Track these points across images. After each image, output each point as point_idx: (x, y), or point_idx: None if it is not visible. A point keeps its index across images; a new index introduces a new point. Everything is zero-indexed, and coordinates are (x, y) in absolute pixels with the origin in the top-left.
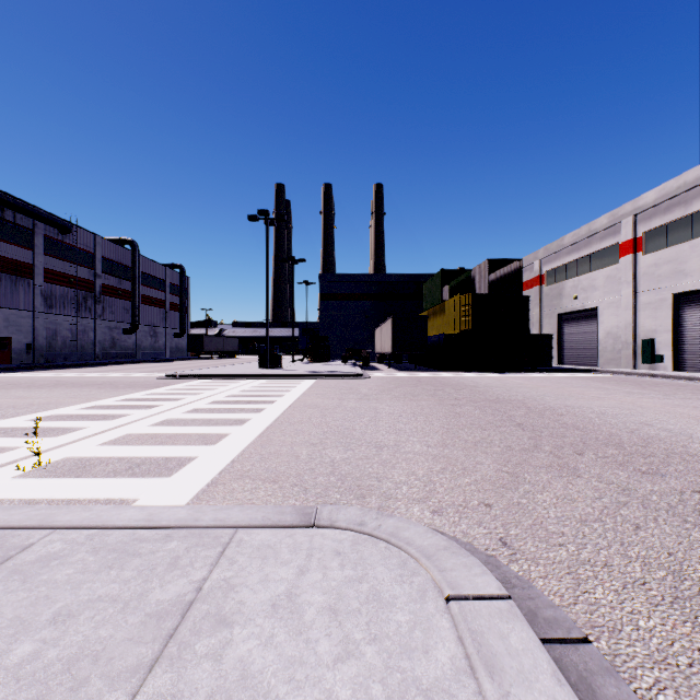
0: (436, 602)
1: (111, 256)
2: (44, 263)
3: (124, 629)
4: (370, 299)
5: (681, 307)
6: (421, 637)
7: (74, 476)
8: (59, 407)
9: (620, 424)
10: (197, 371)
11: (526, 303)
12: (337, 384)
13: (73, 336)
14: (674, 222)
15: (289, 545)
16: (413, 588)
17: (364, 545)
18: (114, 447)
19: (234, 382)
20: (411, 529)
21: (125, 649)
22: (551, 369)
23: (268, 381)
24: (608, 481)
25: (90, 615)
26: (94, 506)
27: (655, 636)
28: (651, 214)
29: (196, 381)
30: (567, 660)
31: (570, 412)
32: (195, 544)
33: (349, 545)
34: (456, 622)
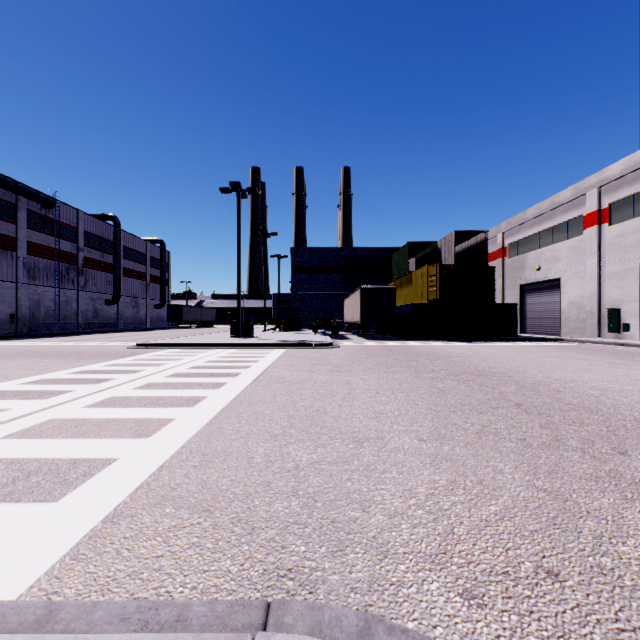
0: None
1: (93, 231)
2: (27, 236)
3: None
4: (339, 271)
5: None
6: None
7: None
8: (0, 381)
9: (637, 405)
10: (169, 340)
11: (492, 274)
12: (307, 354)
13: (56, 306)
14: None
15: None
16: None
17: None
18: (18, 442)
19: (203, 351)
20: None
21: None
22: (517, 338)
23: (238, 350)
24: None
25: None
26: None
27: None
28: (617, 186)
29: (165, 350)
30: None
31: (567, 388)
32: None
33: None
34: None
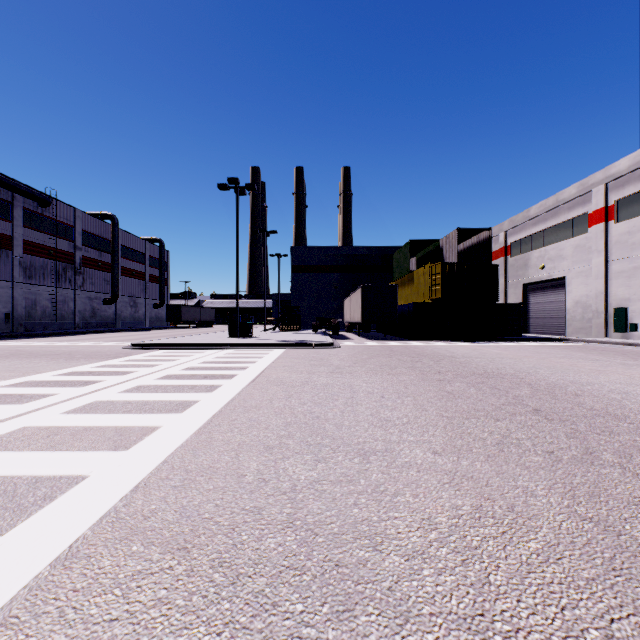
0: None
1: (91, 229)
2: (23, 234)
3: None
4: (339, 270)
5: None
6: None
7: None
8: None
9: None
10: (165, 340)
11: (496, 272)
12: (307, 354)
13: (53, 306)
14: None
15: None
16: None
17: None
18: None
19: (200, 352)
20: None
21: None
22: (522, 338)
23: (235, 350)
24: None
25: None
26: None
27: None
28: (624, 182)
29: (160, 350)
30: None
31: (585, 391)
32: None
33: None
34: None
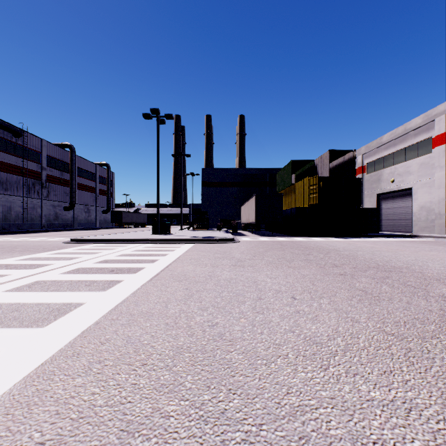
0: None
1: (54, 155)
2: (0, 157)
3: None
4: (237, 185)
5: None
6: None
7: None
8: None
9: None
10: (100, 236)
11: (359, 184)
12: (212, 247)
13: (25, 211)
14: None
15: None
16: None
17: None
18: None
19: (123, 245)
20: None
21: None
22: (380, 234)
23: (153, 244)
24: None
25: None
26: None
27: None
28: None
29: (92, 244)
30: None
31: None
32: None
33: None
34: None
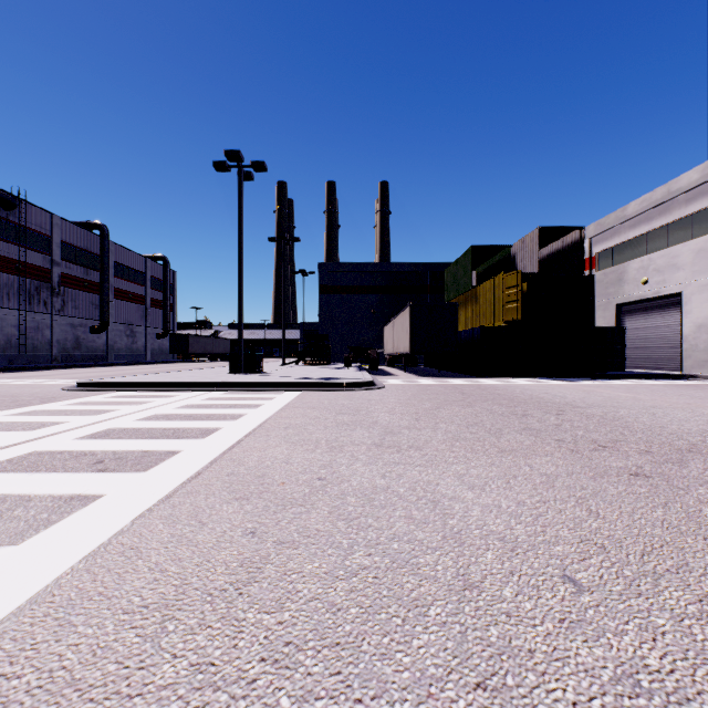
0: None
1: (74, 241)
2: None
3: None
4: (378, 291)
5: None
6: None
7: None
8: None
9: None
10: (134, 377)
11: (592, 285)
12: (333, 400)
13: (22, 334)
14: None
15: None
16: None
17: None
18: None
19: (169, 395)
20: None
21: None
22: (631, 374)
23: (226, 393)
24: None
25: None
26: None
27: None
28: None
29: (112, 393)
30: None
31: None
32: None
33: None
34: None
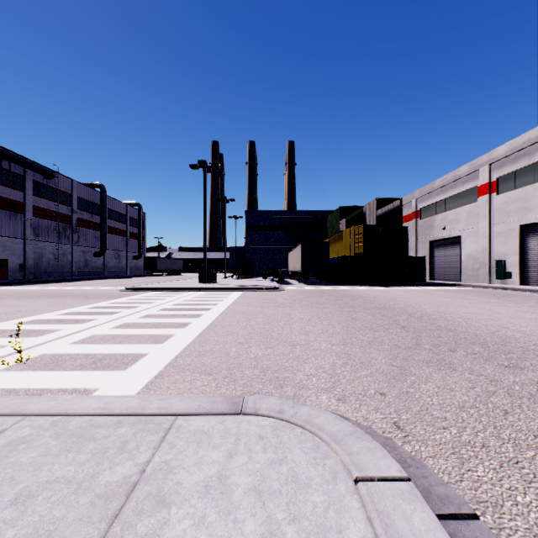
0: (346, 483)
1: (84, 196)
2: (32, 201)
3: (75, 509)
4: (284, 229)
5: (526, 236)
6: (335, 517)
7: (49, 369)
8: (41, 313)
9: (483, 327)
10: (150, 285)
11: (405, 232)
12: (259, 295)
13: (55, 258)
14: (520, 169)
15: (220, 430)
16: (326, 470)
17: (283, 430)
18: (82, 346)
19: (179, 293)
20: (322, 417)
21: (74, 529)
22: (425, 283)
23: (205, 292)
24: (478, 374)
25: (47, 495)
26: (60, 396)
27: (532, 510)
28: (502, 164)
29: (149, 292)
30: (460, 535)
31: (442, 317)
32: (141, 429)
33: (270, 430)
34: (365, 503)
